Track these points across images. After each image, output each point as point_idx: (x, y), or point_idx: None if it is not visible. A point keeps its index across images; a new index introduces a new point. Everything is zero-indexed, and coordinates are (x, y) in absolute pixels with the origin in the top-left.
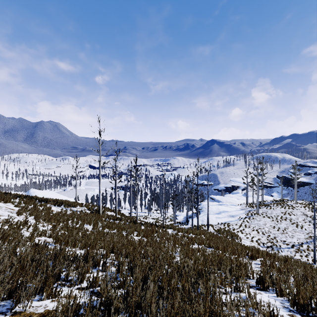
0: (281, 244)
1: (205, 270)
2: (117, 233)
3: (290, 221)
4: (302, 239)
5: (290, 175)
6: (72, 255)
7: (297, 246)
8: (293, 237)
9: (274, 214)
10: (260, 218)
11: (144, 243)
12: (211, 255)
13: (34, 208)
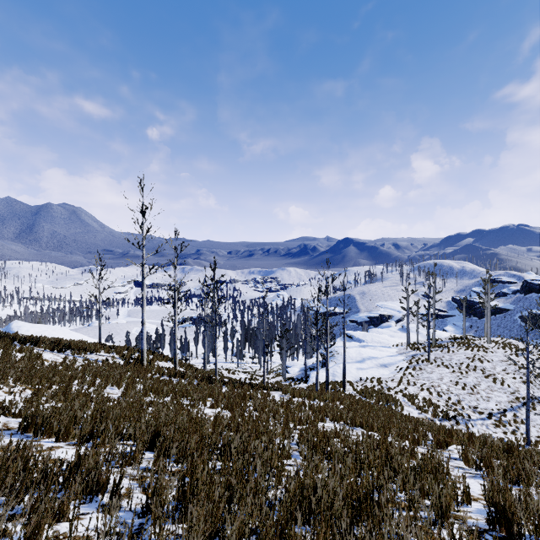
0: (469, 414)
1: (365, 492)
2: (171, 402)
3: (482, 372)
4: (505, 404)
5: (478, 294)
6: (37, 466)
7: (497, 415)
8: (490, 399)
9: (455, 360)
10: (433, 368)
11: (226, 423)
12: (367, 448)
13: (0, 356)
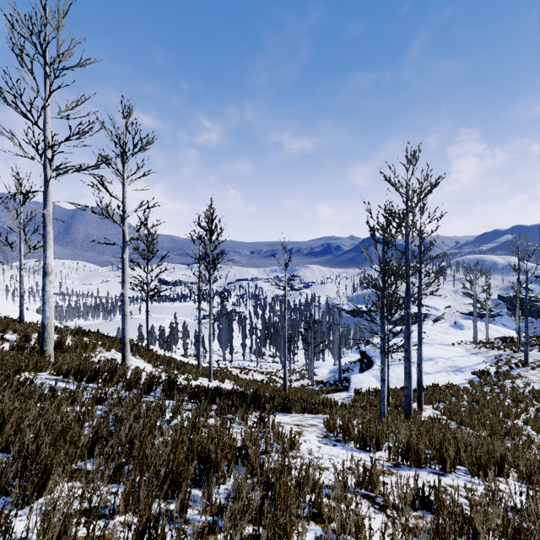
0: None
1: None
2: None
3: None
4: None
5: None
6: None
7: None
8: None
9: None
10: (539, 376)
11: None
12: None
13: None
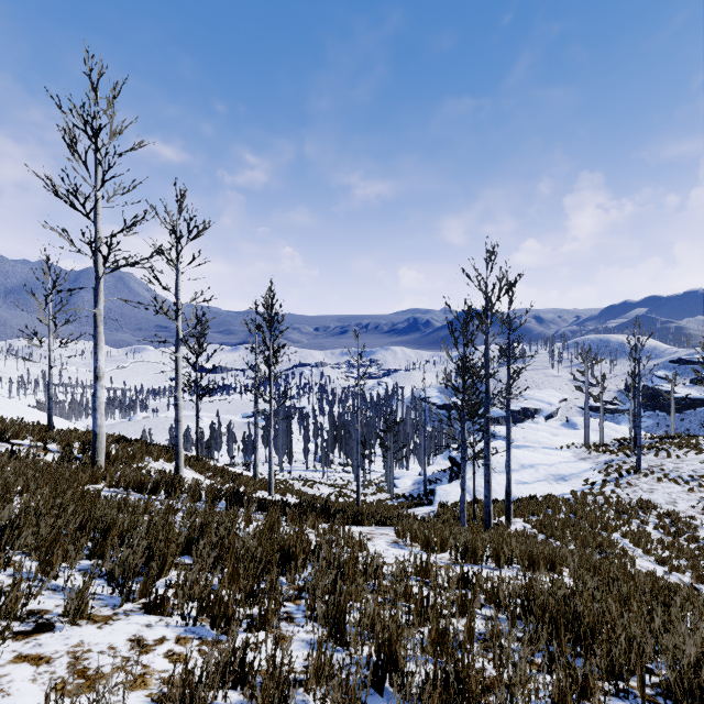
0: None
1: None
2: None
3: None
4: None
5: (695, 369)
6: None
7: None
8: None
9: (687, 471)
10: (651, 484)
11: None
12: None
13: None
